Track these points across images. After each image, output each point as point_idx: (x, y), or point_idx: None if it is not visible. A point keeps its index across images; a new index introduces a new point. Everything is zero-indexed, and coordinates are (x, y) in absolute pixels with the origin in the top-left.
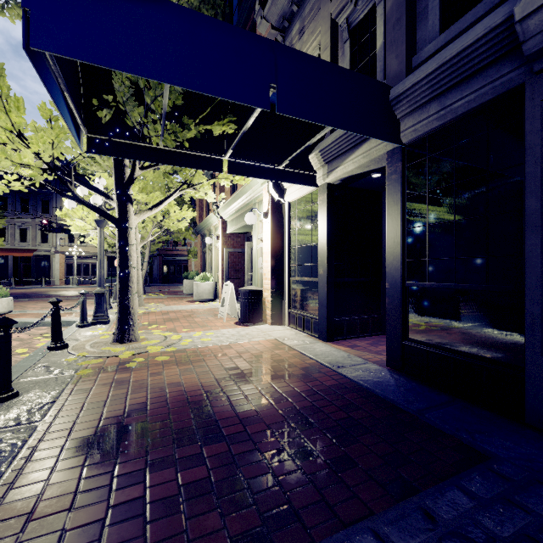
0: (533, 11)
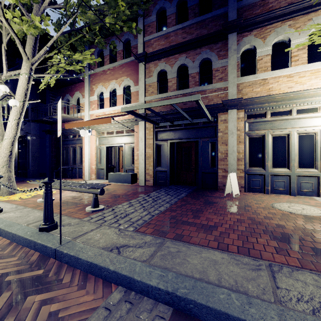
0: (23, 128)
